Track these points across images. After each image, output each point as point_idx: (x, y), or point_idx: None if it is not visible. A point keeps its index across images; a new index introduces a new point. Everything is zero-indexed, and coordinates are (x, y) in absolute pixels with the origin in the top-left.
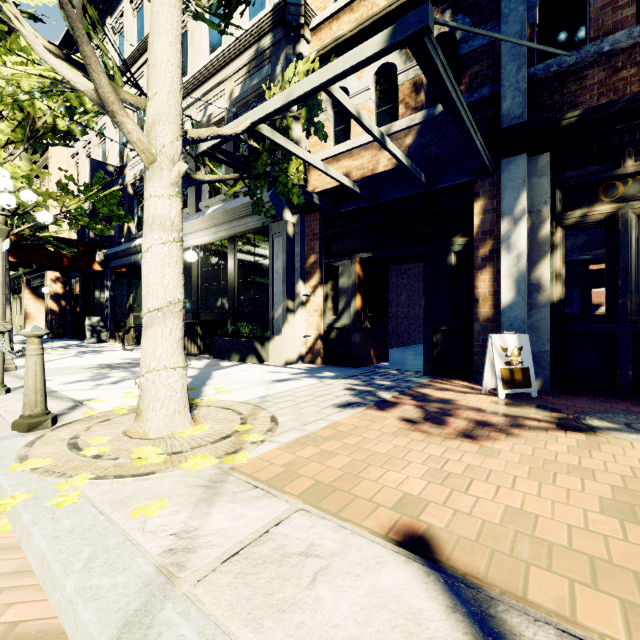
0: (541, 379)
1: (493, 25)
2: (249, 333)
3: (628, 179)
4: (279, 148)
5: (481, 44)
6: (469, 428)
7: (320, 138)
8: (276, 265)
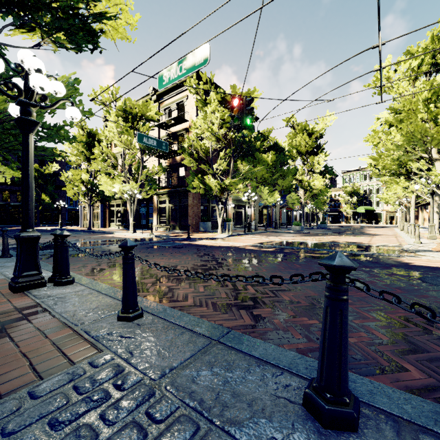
0: None
1: None
2: None
3: None
4: None
5: None
6: None
7: None
8: None
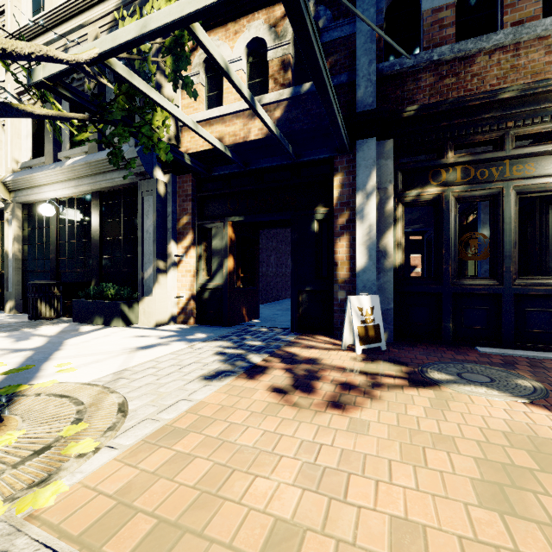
0: (387, 333)
1: (349, 21)
2: (115, 294)
3: (449, 168)
4: (140, 94)
5: (340, 36)
6: (336, 394)
7: (189, 94)
8: (146, 224)
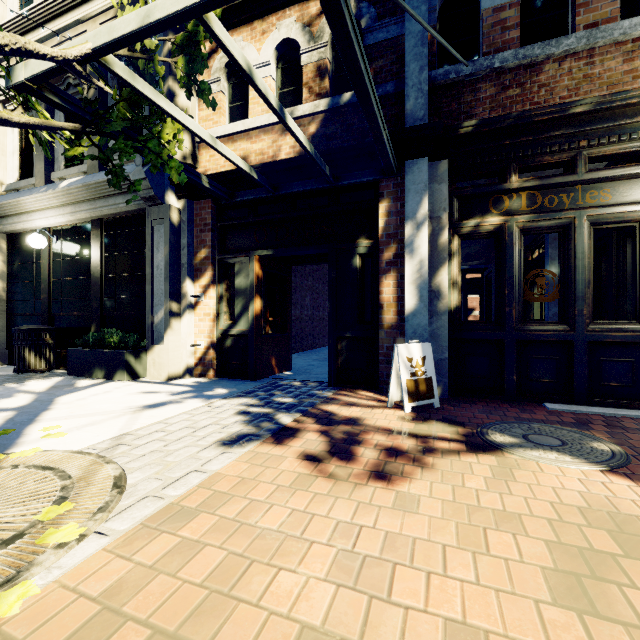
0: (441, 387)
1: (397, 20)
2: (118, 342)
3: (513, 194)
4: (145, 101)
5: (386, 38)
6: (380, 461)
7: (206, 103)
8: (156, 258)
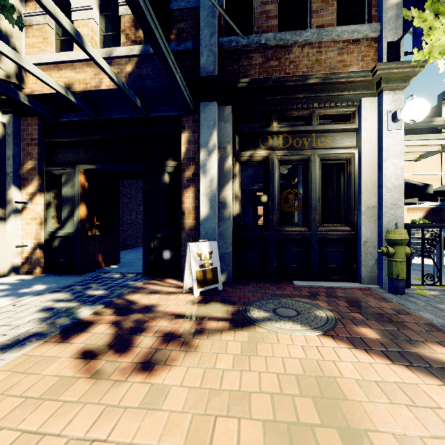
0: (226, 273)
1: None
2: None
3: (274, 135)
4: None
5: (186, 6)
6: (153, 349)
7: (10, 20)
8: None
